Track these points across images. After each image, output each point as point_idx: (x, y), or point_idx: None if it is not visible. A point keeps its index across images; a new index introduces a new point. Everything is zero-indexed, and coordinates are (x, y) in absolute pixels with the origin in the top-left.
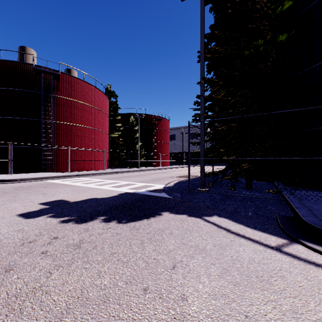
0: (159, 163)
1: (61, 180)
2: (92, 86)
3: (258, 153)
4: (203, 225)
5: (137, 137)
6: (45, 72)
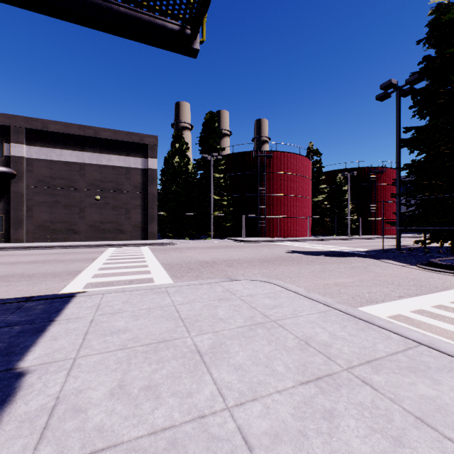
0: (380, 230)
1: (280, 243)
2: (296, 154)
3: (451, 224)
4: (374, 260)
5: (346, 199)
6: (261, 156)
